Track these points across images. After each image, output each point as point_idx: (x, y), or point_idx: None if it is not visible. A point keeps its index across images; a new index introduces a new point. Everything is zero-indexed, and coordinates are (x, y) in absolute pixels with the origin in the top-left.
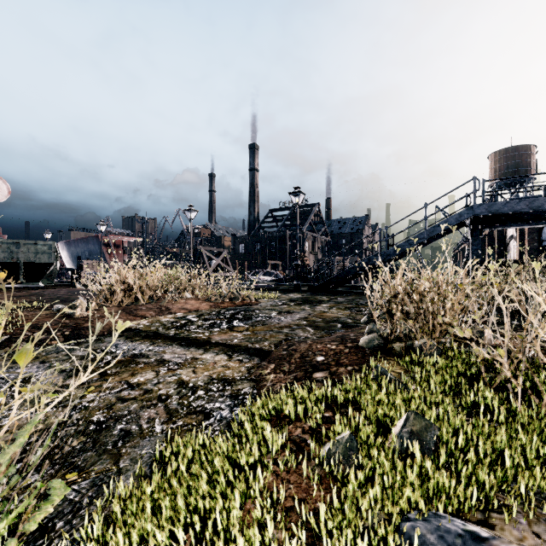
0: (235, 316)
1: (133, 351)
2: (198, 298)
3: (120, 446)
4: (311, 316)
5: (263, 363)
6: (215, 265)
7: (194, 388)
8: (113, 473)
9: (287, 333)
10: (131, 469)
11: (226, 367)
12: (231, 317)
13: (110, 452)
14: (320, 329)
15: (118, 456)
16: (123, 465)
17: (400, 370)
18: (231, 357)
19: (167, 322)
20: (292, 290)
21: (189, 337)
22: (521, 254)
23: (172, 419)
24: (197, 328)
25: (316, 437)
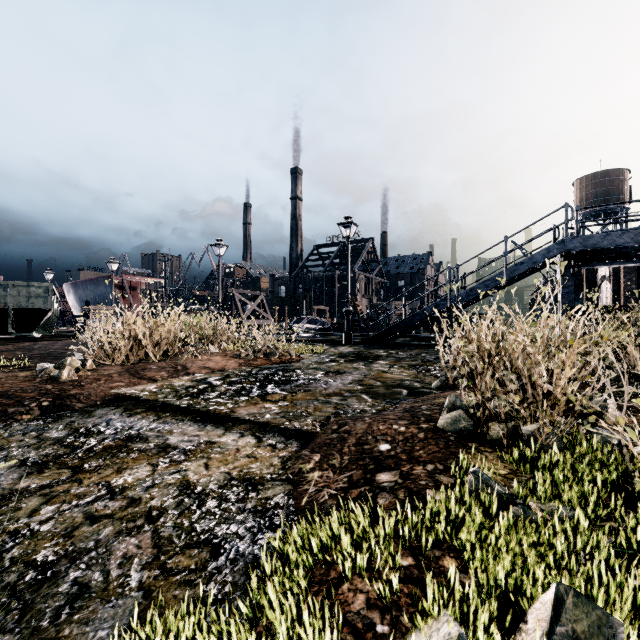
0: (270, 379)
1: (129, 430)
2: (225, 353)
3: (63, 620)
4: (367, 377)
5: (304, 451)
6: (250, 311)
7: (203, 496)
8: None
9: (337, 405)
10: None
11: (252, 457)
12: (265, 380)
13: (42, 635)
14: (380, 398)
15: None
16: None
17: (504, 471)
18: (261, 441)
19: (181, 388)
20: (342, 342)
21: (206, 410)
22: (616, 298)
23: (160, 558)
24: (219, 395)
25: (391, 616)
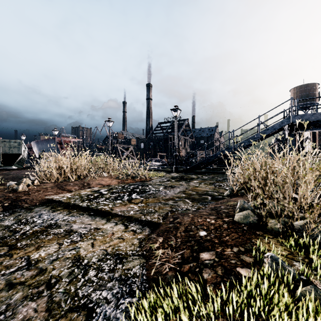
0: (134, 190)
1: (50, 220)
2: (111, 176)
3: None
4: (188, 189)
5: (152, 235)
6: (125, 155)
7: (87, 267)
8: None
9: (172, 205)
10: None
11: (121, 238)
12: (131, 191)
13: None
14: (196, 201)
15: None
16: None
17: (285, 252)
18: (127, 228)
19: (84, 195)
20: (172, 171)
21: (96, 209)
22: (314, 148)
23: None
24: (105, 200)
25: None
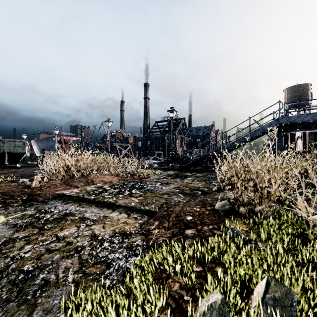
0: (134, 186)
1: (65, 210)
2: (112, 174)
3: (38, 296)
4: (181, 186)
5: (150, 220)
6: (123, 154)
7: (102, 241)
8: None
9: (167, 198)
10: None
11: (125, 223)
12: (131, 187)
13: (28, 302)
14: (187, 195)
15: (33, 307)
16: (35, 316)
17: (246, 228)
18: (129, 216)
19: (90, 190)
20: (169, 169)
21: (103, 201)
22: (304, 147)
23: (82, 268)
24: (109, 194)
25: (191, 292)
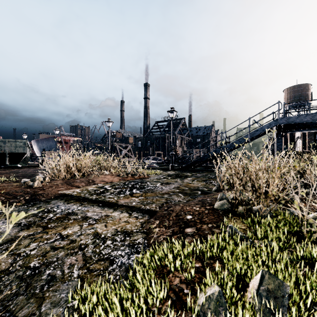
0: (134, 186)
1: (68, 210)
2: (112, 174)
3: (45, 290)
4: (181, 186)
5: (151, 219)
6: (124, 154)
7: (105, 239)
8: (35, 316)
9: (167, 198)
10: (50, 313)
11: (127, 222)
12: (132, 187)
13: (36, 296)
14: (187, 195)
15: (41, 300)
16: (44, 309)
17: (244, 227)
18: (131, 215)
19: (92, 190)
20: (169, 169)
21: (104, 201)
22: (304, 147)
23: (87, 265)
24: (110, 194)
25: (191, 286)
